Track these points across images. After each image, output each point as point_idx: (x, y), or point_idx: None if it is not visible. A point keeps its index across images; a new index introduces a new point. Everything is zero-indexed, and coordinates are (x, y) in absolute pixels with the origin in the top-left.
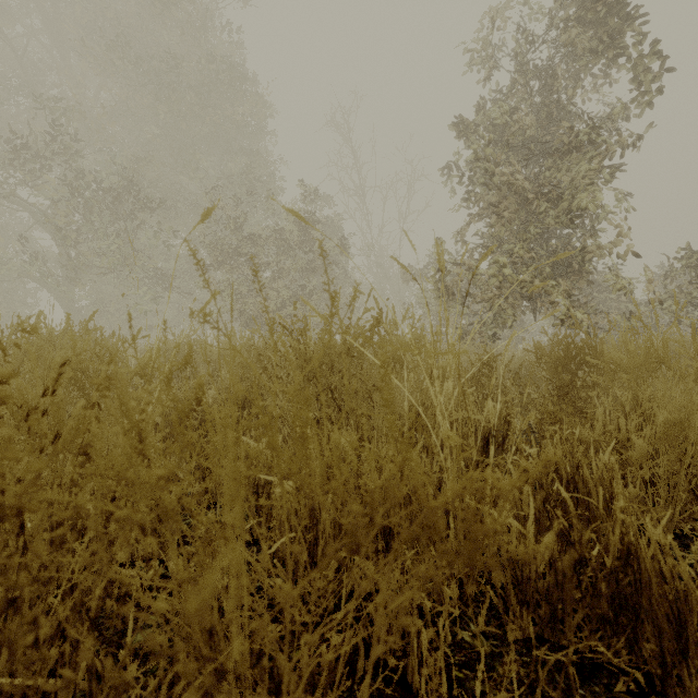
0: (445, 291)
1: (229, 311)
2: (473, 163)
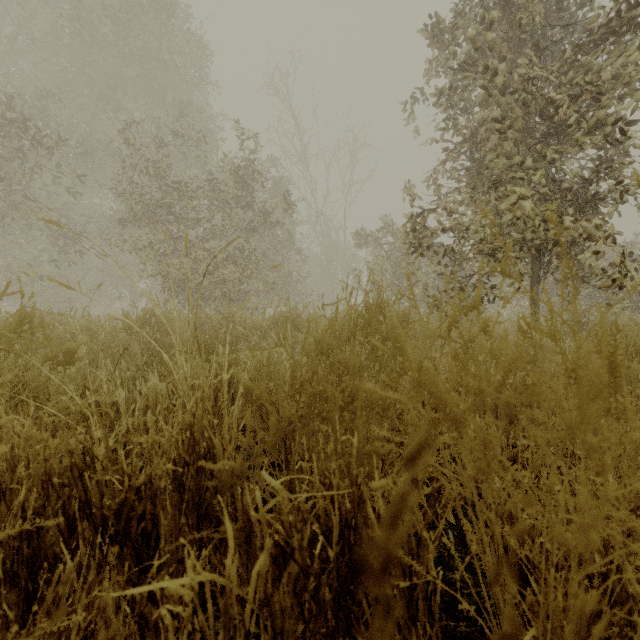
0: (418, 246)
1: (151, 275)
2: (459, 71)
